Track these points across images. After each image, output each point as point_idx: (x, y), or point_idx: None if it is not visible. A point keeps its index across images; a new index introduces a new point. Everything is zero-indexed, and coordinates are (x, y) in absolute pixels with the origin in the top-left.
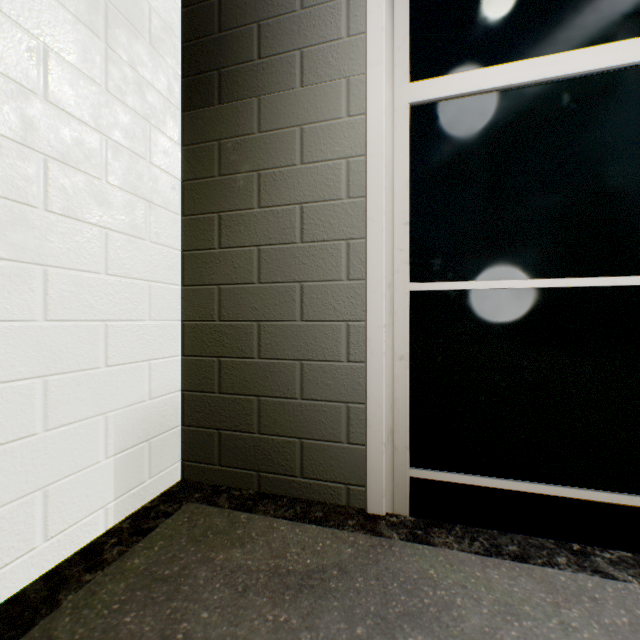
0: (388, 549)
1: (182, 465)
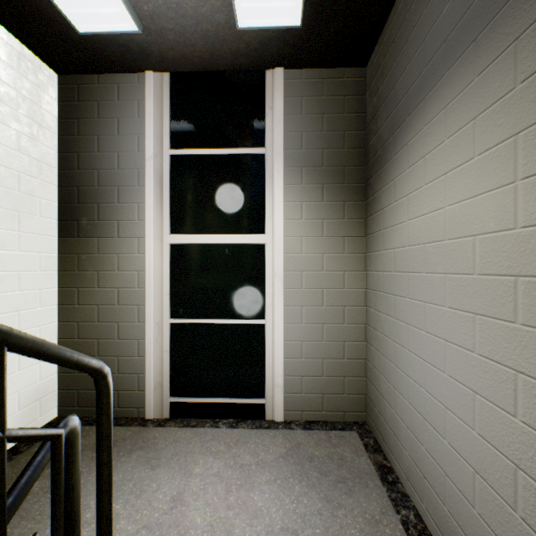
0: (146, 430)
1: (58, 409)
